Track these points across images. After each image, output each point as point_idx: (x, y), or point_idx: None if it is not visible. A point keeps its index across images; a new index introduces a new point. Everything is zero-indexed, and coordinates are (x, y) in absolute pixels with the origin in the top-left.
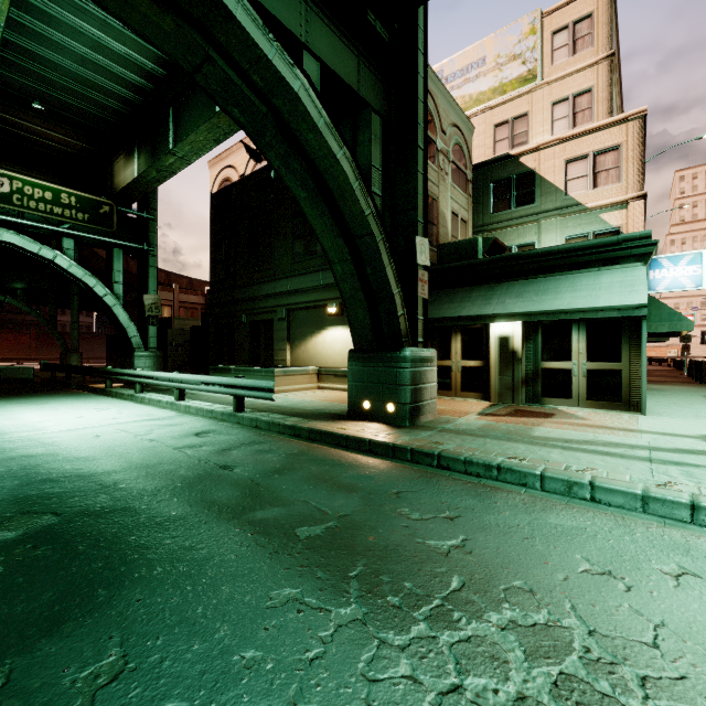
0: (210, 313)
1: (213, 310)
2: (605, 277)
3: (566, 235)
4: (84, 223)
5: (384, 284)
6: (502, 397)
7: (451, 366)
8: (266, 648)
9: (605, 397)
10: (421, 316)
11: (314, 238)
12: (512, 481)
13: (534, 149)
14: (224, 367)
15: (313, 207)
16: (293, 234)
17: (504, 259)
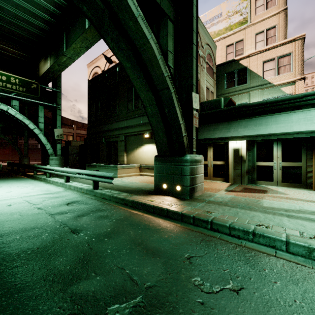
0: (88, 138)
1: (89, 136)
2: (294, 116)
3: (263, 99)
4: (23, 92)
5: (175, 117)
6: (235, 180)
7: (207, 164)
8: None
9: (292, 181)
10: (195, 137)
11: (138, 100)
12: (264, 243)
13: (247, 56)
14: (93, 164)
15: (134, 73)
16: (128, 98)
17: (236, 108)
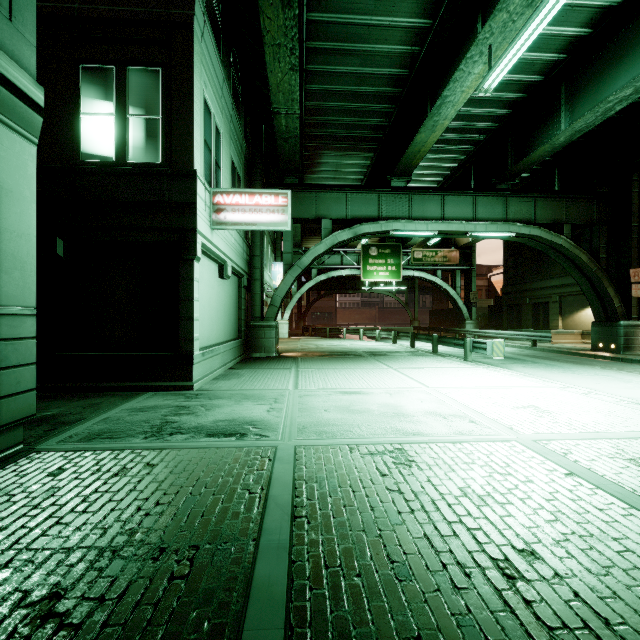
0: (503, 298)
1: (506, 296)
2: None
3: None
4: (446, 262)
5: (606, 294)
6: None
7: None
8: (553, 363)
9: None
10: (636, 305)
11: None
12: None
13: None
14: (517, 329)
15: (570, 268)
16: None
17: None
